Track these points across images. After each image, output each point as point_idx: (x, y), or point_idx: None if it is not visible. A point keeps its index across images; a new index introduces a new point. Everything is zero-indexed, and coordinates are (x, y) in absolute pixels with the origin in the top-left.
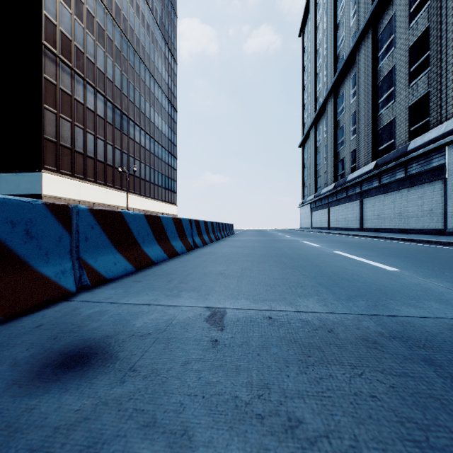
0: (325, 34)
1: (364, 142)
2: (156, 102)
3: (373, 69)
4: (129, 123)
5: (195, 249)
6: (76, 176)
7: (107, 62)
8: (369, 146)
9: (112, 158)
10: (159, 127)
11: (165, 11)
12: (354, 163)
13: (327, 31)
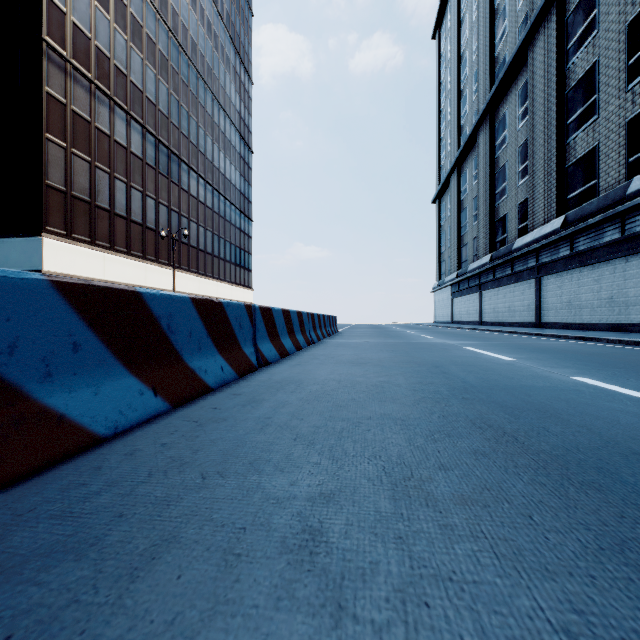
0: (474, 29)
1: (543, 187)
2: (222, 137)
3: (559, 70)
4: (181, 167)
5: (260, 369)
6: (97, 244)
7: (146, 75)
8: (551, 193)
9: (155, 219)
10: (227, 174)
11: (236, 5)
12: (524, 222)
13: (478, 23)
